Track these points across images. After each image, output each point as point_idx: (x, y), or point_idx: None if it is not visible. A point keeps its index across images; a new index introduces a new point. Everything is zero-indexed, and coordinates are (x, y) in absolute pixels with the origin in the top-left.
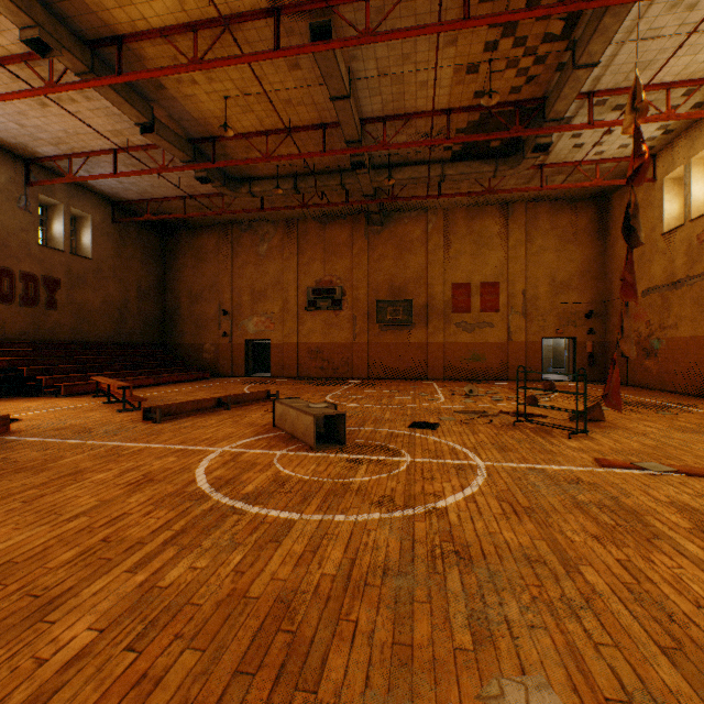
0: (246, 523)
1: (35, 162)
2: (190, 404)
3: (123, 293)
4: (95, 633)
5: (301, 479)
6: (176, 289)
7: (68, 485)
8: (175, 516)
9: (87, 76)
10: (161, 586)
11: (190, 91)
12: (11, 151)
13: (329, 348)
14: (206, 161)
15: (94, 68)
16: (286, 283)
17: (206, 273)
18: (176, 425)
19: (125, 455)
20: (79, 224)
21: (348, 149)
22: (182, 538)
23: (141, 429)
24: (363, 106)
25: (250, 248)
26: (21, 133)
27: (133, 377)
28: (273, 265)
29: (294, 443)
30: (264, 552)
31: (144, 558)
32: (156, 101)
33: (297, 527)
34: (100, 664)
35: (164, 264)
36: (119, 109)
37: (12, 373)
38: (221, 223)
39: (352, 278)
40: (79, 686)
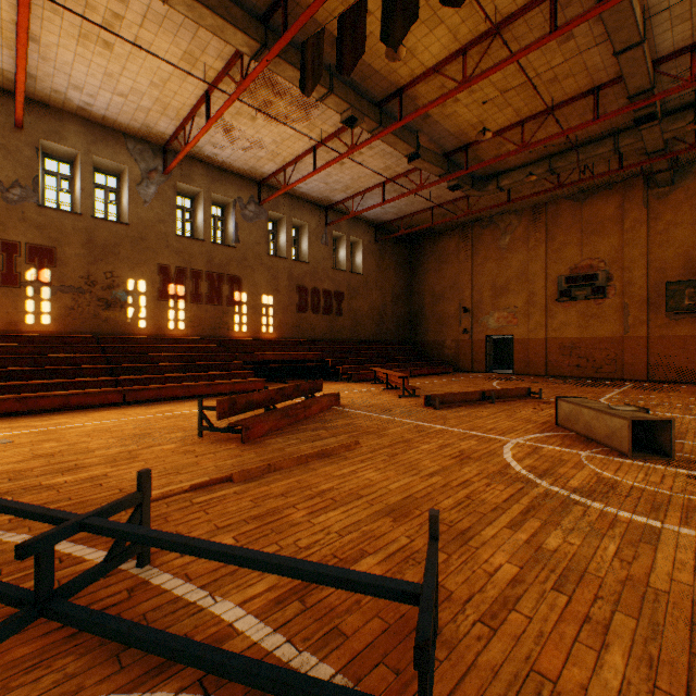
0: (596, 515)
1: (330, 208)
2: (458, 395)
3: (381, 299)
4: (515, 567)
5: (633, 485)
6: (420, 292)
7: (407, 449)
8: (514, 492)
9: (375, 131)
10: (546, 549)
11: (450, 111)
12: (318, 204)
13: (587, 343)
14: (456, 169)
15: (381, 123)
16: (531, 274)
17: (446, 274)
18: (453, 412)
19: (431, 433)
20: (353, 248)
21: (631, 104)
22: (535, 513)
23: (427, 413)
24: (658, 43)
25: (490, 243)
26: (325, 189)
27: (394, 369)
28: (515, 257)
29: (594, 446)
30: (640, 550)
31: (512, 520)
32: (420, 131)
33: (666, 535)
34: (538, 593)
35: (410, 271)
36: (394, 148)
37: (321, 363)
38: (461, 225)
39: (621, 259)
40: (533, 602)
